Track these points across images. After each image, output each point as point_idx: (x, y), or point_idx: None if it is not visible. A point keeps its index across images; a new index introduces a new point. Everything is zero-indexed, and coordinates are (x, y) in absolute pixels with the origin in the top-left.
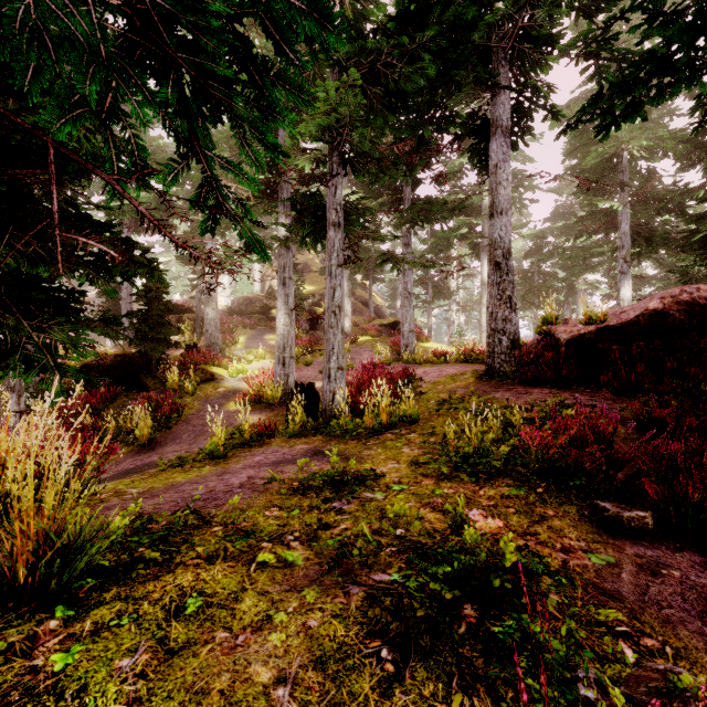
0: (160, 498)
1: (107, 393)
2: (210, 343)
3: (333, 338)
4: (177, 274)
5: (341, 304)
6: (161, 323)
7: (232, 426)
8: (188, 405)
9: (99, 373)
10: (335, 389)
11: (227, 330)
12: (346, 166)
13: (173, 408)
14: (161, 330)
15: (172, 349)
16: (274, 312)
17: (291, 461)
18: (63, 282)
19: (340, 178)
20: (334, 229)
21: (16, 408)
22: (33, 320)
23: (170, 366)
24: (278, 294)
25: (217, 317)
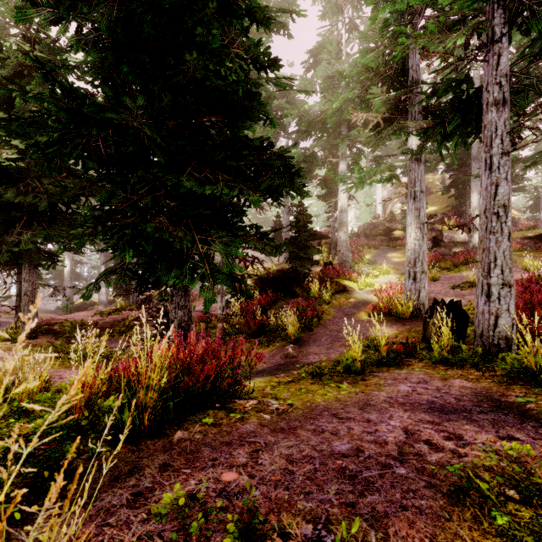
0: (295, 441)
1: (272, 298)
2: (342, 260)
3: (494, 246)
4: (317, 213)
5: (507, 202)
6: (306, 245)
7: (364, 336)
8: (325, 312)
9: (268, 283)
10: (498, 311)
11: (355, 250)
12: (509, 30)
13: (314, 313)
14: (306, 251)
15: (314, 266)
16: (395, 233)
17: (458, 411)
18: (244, 218)
19: (506, 41)
20: (495, 109)
21: (220, 304)
22: (203, 235)
23: (312, 279)
24: (408, 209)
25: (347, 239)
